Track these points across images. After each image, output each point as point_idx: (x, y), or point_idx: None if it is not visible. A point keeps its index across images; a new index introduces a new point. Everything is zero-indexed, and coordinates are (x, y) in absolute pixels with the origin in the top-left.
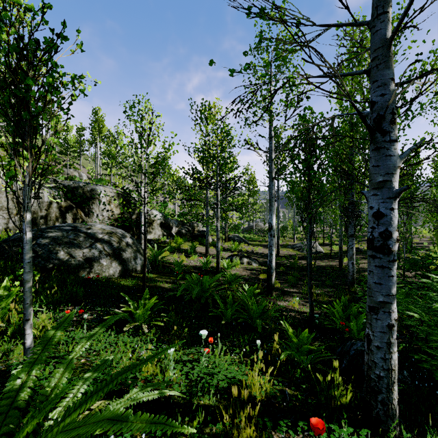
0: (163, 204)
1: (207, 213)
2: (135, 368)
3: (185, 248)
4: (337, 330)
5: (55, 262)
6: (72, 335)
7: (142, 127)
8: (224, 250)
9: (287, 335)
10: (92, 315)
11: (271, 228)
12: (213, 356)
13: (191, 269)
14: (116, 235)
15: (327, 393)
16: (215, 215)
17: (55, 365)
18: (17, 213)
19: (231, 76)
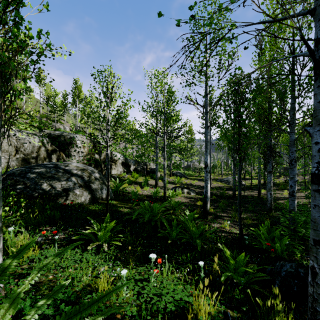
0: (124, 148)
1: (156, 155)
2: (75, 315)
3: (140, 181)
4: (263, 249)
5: (40, 191)
6: (45, 252)
7: (106, 87)
8: (169, 182)
9: (224, 255)
10: (64, 234)
11: (206, 166)
12: (161, 273)
13: (144, 197)
14: (87, 171)
15: (268, 318)
16: (163, 156)
17: (2, 300)
18: (15, 155)
19: (178, 26)
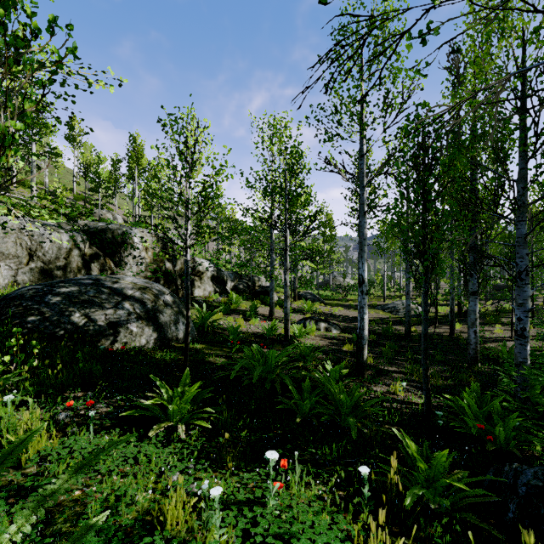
0: (216, 252)
1: (271, 263)
2: None
3: (243, 308)
4: (469, 435)
5: (68, 327)
6: (70, 442)
7: (183, 143)
8: (294, 311)
9: (404, 452)
10: (108, 406)
11: (362, 282)
12: (287, 486)
13: (251, 337)
14: (150, 291)
15: None
16: (283, 265)
17: None
18: (28, 263)
19: (324, 2)
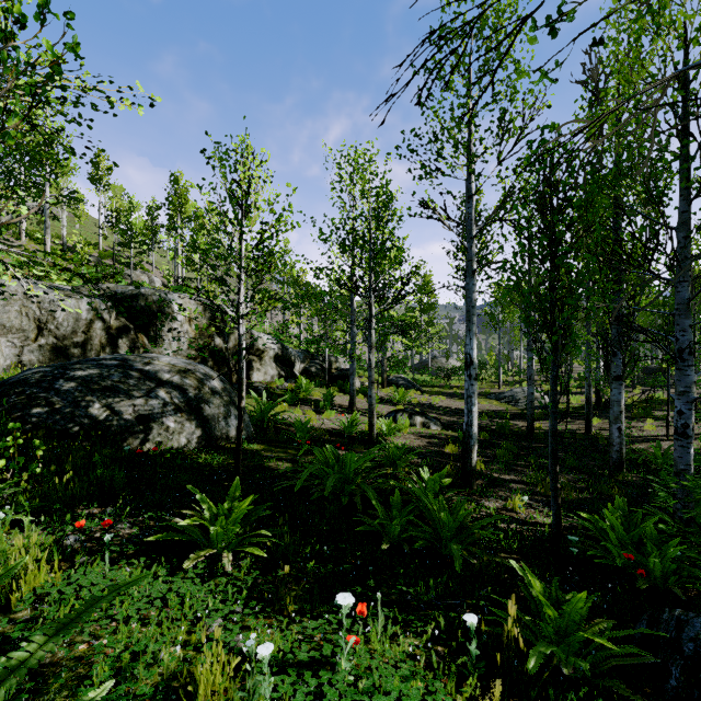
0: (282, 325)
1: (352, 339)
2: None
3: (316, 397)
4: (613, 567)
5: (84, 422)
6: (78, 576)
7: (235, 181)
8: (382, 401)
9: (526, 592)
10: (133, 526)
11: (470, 363)
12: (367, 639)
13: (324, 435)
14: (193, 374)
15: None
16: (367, 340)
17: None
18: (36, 338)
19: None
